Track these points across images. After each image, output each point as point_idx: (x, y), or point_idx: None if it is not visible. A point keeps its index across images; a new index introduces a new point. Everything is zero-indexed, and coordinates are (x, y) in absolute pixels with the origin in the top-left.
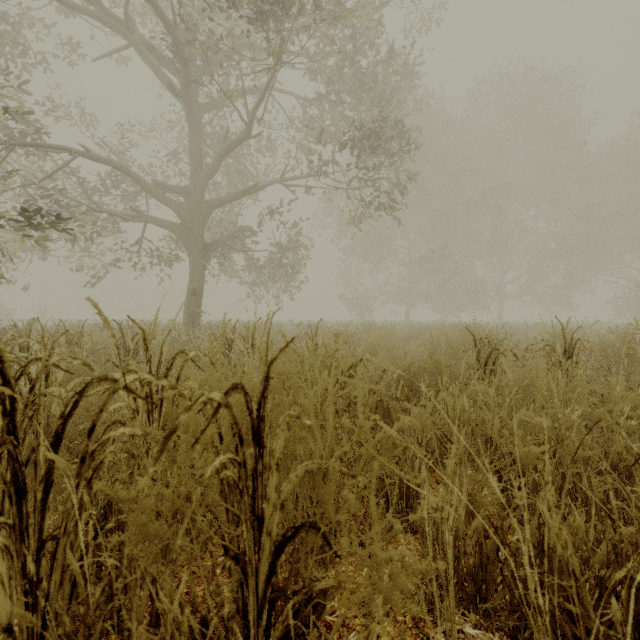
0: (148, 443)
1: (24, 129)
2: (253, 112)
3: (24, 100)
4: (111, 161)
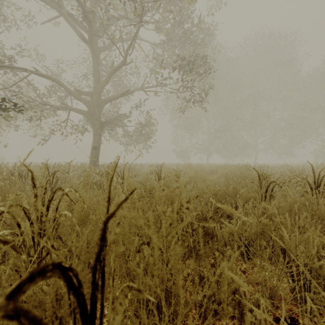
0: (26, 263)
1: (2, 59)
2: (126, 51)
3: (4, 45)
4: (50, 77)
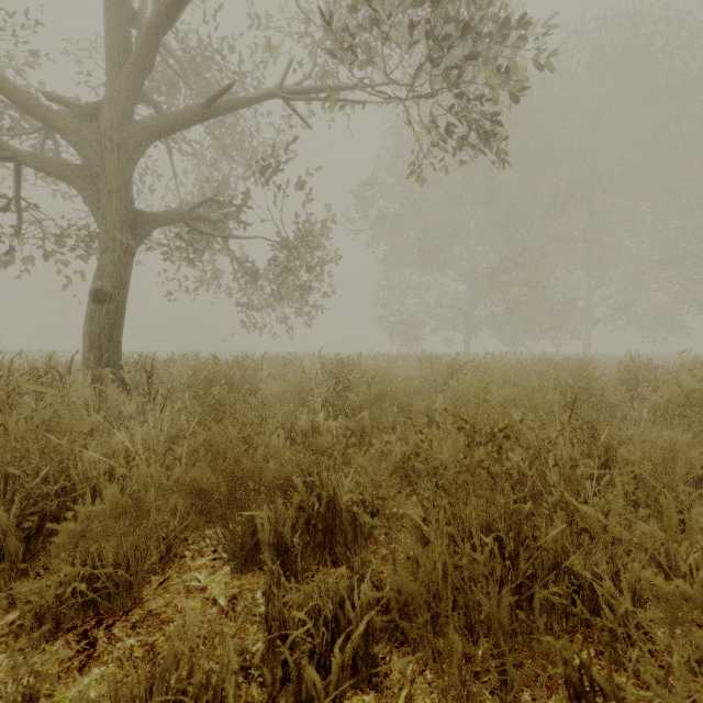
0: None
1: None
2: None
3: None
4: None
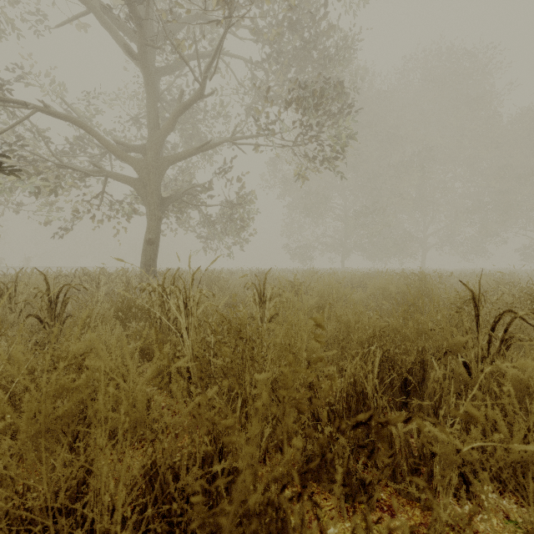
0: None
1: None
2: (205, 72)
3: None
4: (70, 117)
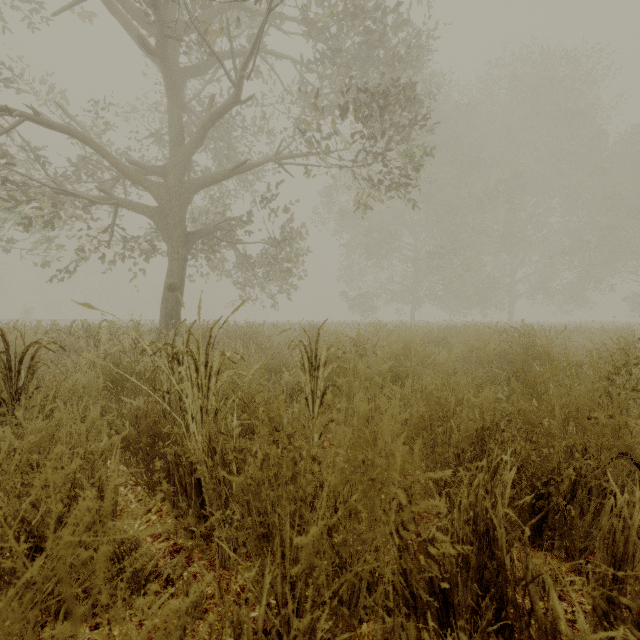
0: None
1: None
2: (241, 70)
3: None
4: (68, 128)
